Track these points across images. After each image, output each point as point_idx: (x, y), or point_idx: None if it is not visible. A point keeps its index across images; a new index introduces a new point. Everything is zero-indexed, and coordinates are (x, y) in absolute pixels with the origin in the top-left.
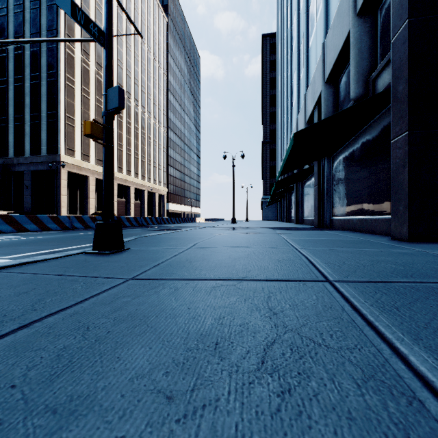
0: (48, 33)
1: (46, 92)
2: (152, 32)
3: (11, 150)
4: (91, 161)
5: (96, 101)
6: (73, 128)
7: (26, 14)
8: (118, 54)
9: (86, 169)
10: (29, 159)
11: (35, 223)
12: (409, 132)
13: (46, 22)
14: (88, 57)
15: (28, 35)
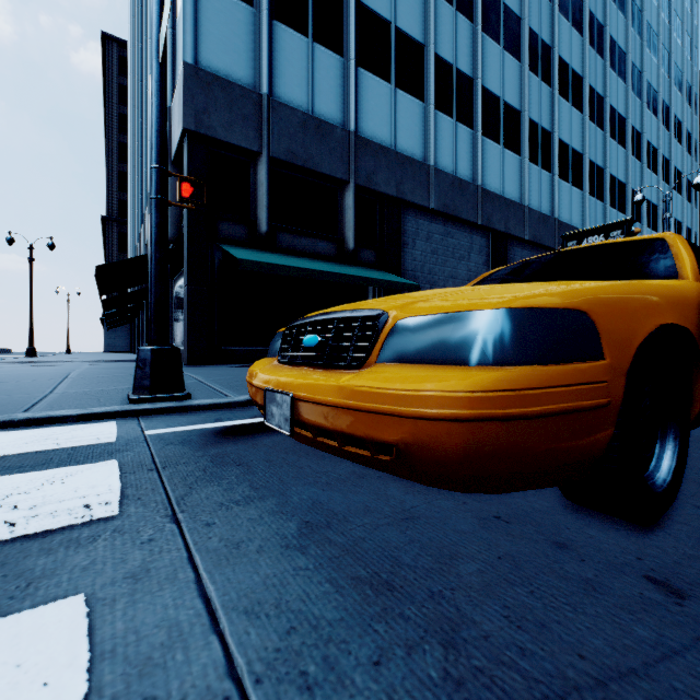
0: None
1: None
2: None
3: None
4: None
5: None
6: None
7: None
8: None
9: None
10: None
11: None
12: (188, 286)
13: None
14: None
15: None
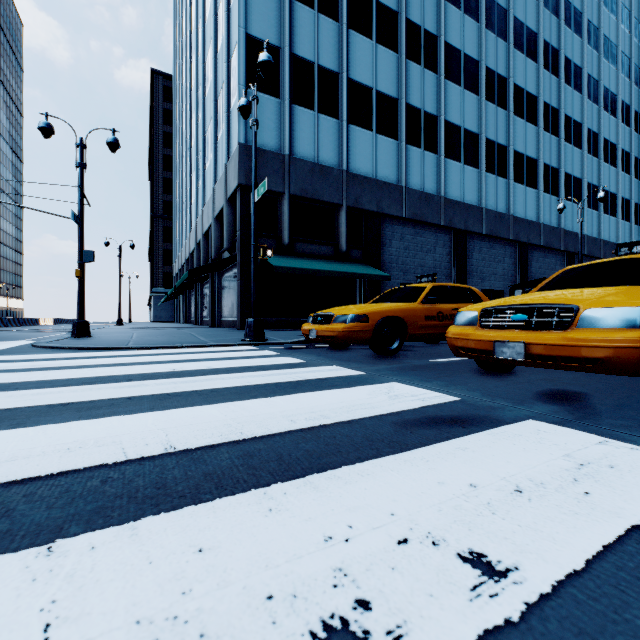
0: None
1: None
2: None
3: None
4: None
5: None
6: None
7: None
8: None
9: None
10: None
11: None
12: (241, 281)
13: None
14: None
15: None
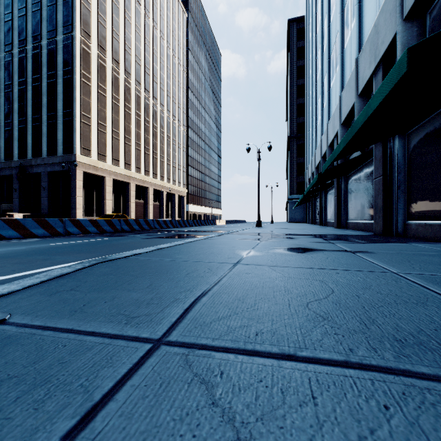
0: (64, 29)
1: (62, 90)
2: (172, 27)
3: (29, 152)
4: (107, 161)
5: (113, 99)
6: (89, 126)
7: (43, 12)
8: (136, 50)
9: (102, 169)
10: (45, 159)
11: (14, 228)
12: None
13: (62, 18)
14: (105, 53)
15: (45, 33)
